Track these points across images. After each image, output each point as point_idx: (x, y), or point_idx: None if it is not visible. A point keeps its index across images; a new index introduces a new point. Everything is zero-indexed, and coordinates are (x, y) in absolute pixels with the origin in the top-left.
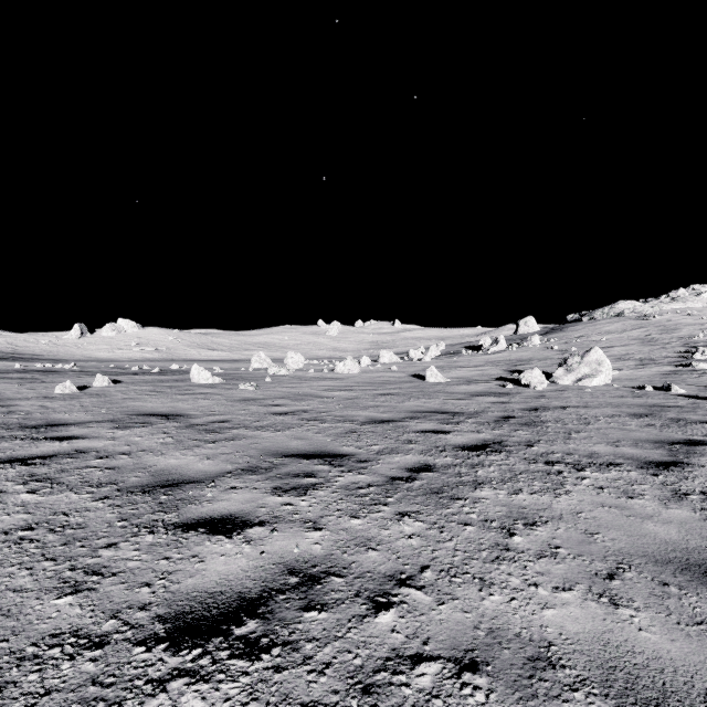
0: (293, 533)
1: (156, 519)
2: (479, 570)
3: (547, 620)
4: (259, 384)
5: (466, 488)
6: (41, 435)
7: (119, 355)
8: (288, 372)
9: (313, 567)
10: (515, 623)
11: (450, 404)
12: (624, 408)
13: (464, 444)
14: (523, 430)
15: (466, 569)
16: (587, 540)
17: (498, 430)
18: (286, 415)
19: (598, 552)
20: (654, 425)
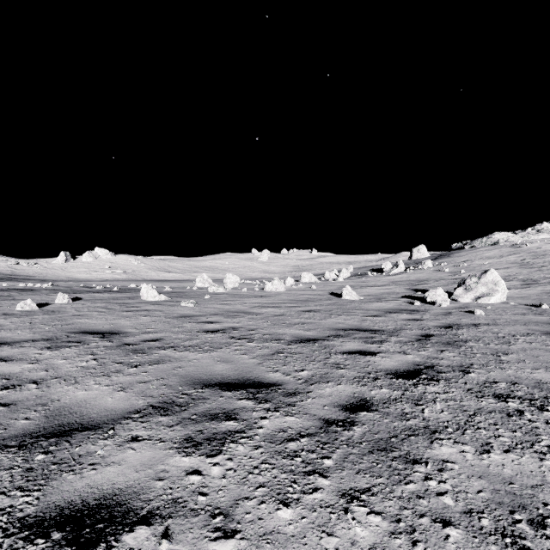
0: (190, 543)
1: (3, 508)
2: None
3: None
4: (198, 302)
5: (420, 441)
6: None
7: (95, 276)
8: (225, 291)
9: None
10: None
11: (368, 321)
12: (533, 325)
13: (396, 369)
14: (448, 351)
15: None
16: None
17: (424, 350)
18: (217, 333)
19: None
20: None
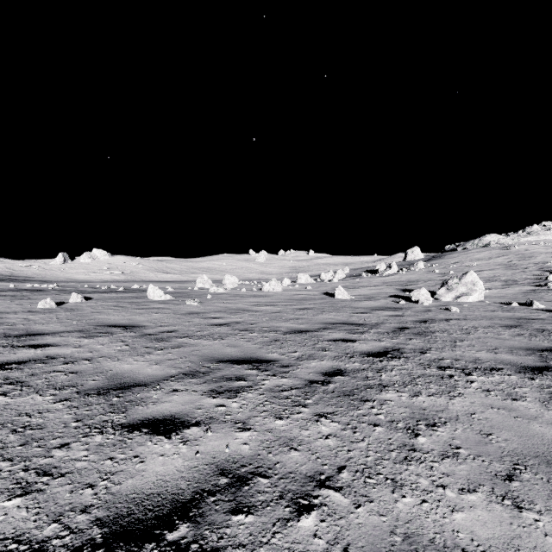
0: (224, 433)
1: (106, 420)
2: (391, 471)
3: (457, 524)
4: (201, 301)
5: (373, 391)
6: (20, 343)
7: (94, 277)
8: (225, 291)
9: (241, 467)
10: (428, 528)
11: (355, 317)
12: (497, 320)
13: (369, 351)
14: (416, 339)
15: (379, 470)
16: (483, 441)
17: (396, 339)
18: (222, 326)
19: (494, 453)
20: (523, 335)
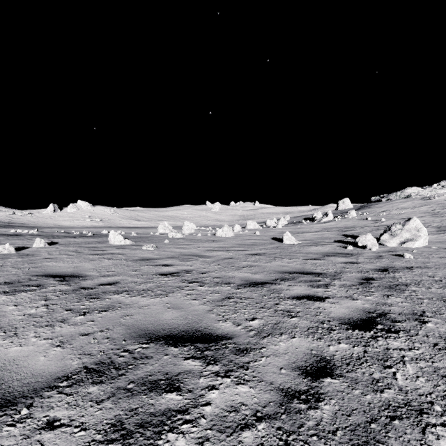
0: None
1: None
2: None
3: None
4: (158, 246)
5: (408, 429)
6: None
7: (77, 223)
8: (183, 236)
9: None
10: None
11: (310, 264)
12: None
13: (348, 318)
14: (394, 295)
15: None
16: None
17: (370, 295)
18: (170, 276)
19: None
20: None
